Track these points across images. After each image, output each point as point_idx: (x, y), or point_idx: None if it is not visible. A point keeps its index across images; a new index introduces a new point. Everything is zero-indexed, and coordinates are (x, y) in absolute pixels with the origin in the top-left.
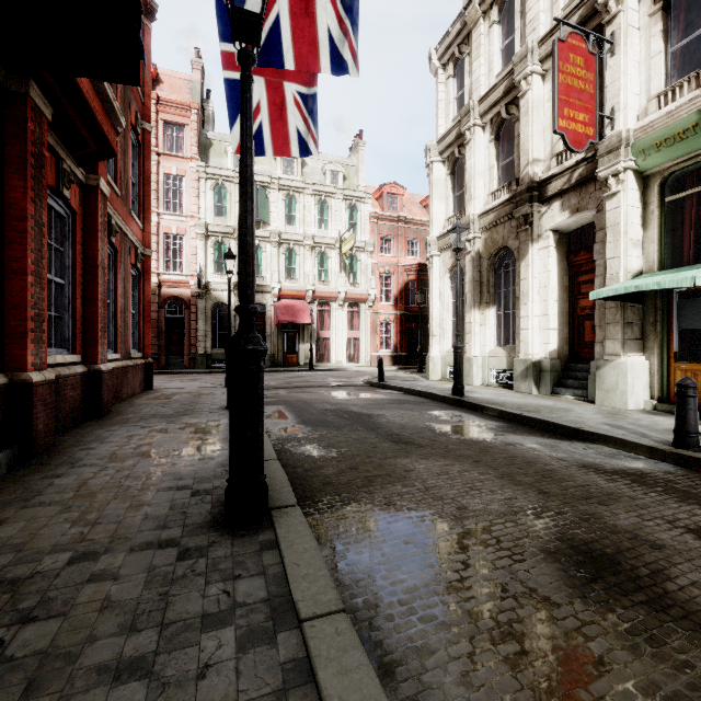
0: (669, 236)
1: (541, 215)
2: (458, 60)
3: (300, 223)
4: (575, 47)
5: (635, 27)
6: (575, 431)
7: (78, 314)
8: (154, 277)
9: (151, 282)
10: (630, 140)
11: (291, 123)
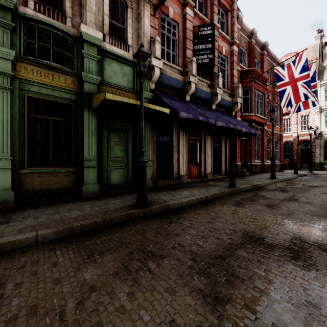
0: None
1: None
2: None
3: None
4: None
5: None
6: None
7: (260, 153)
8: (295, 134)
9: (294, 136)
10: None
11: (309, 100)
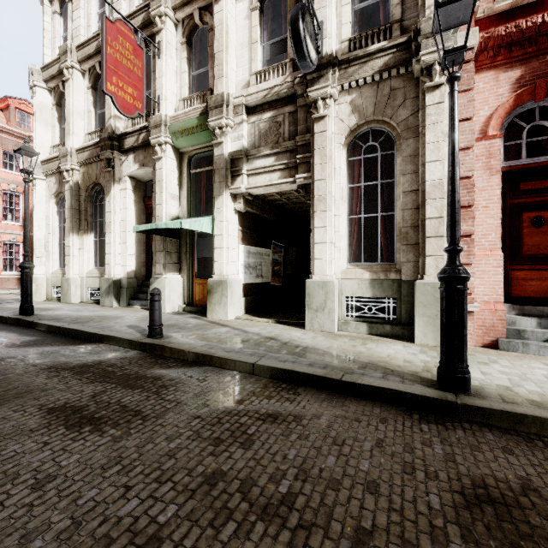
0: (194, 196)
1: (122, 162)
2: (64, 2)
3: None
4: (124, 33)
5: (174, 47)
6: (93, 335)
7: None
8: None
9: None
10: (167, 123)
11: None
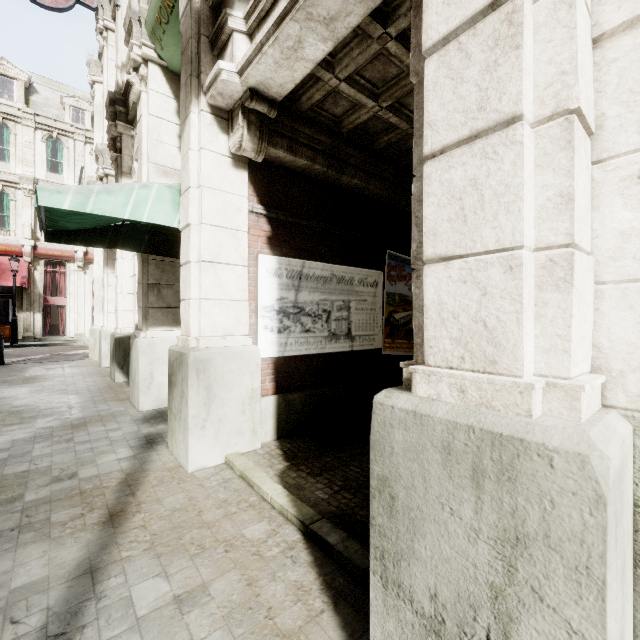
0: None
1: (134, 141)
2: None
3: (17, 161)
4: None
5: None
6: None
7: None
8: None
9: None
10: (140, 14)
11: None
